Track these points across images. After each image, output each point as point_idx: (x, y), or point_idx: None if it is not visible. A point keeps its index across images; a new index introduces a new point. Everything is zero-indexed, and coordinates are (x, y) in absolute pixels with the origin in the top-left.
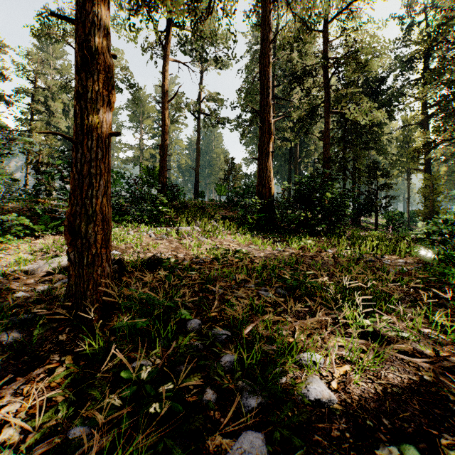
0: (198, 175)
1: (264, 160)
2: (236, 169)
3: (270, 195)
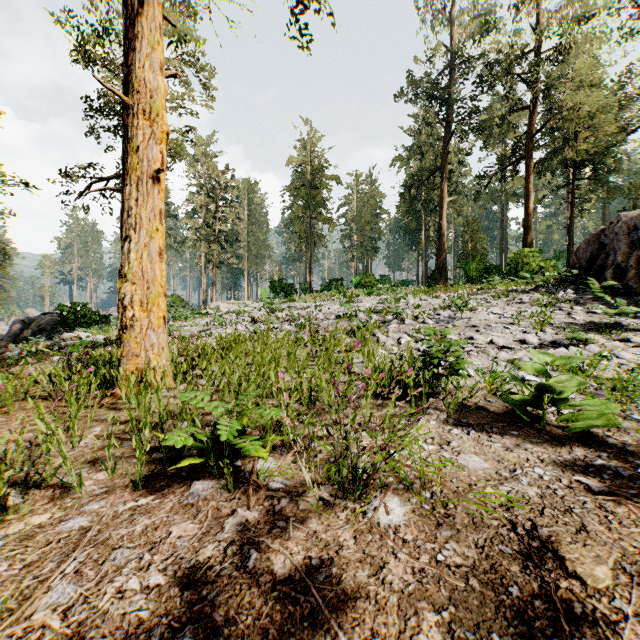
0: None
1: None
2: None
3: None
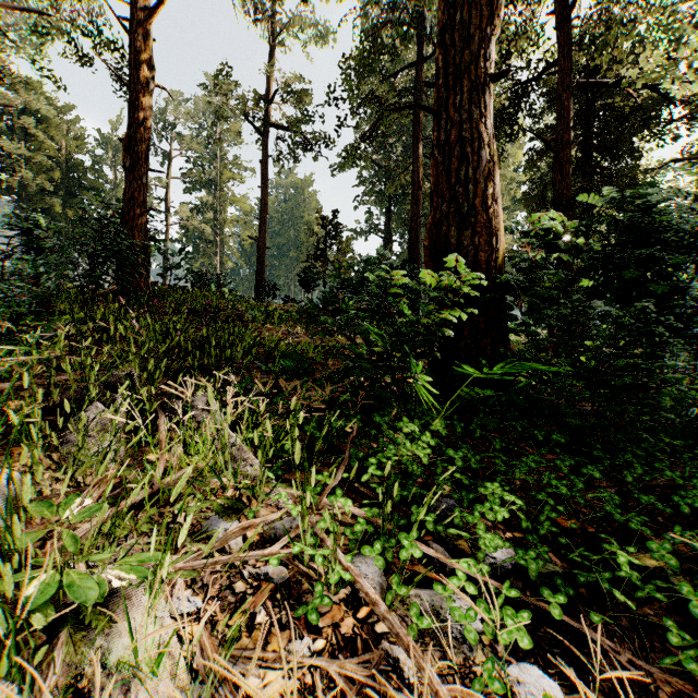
0: (264, 252)
1: (468, 108)
2: (341, 236)
3: (494, 262)
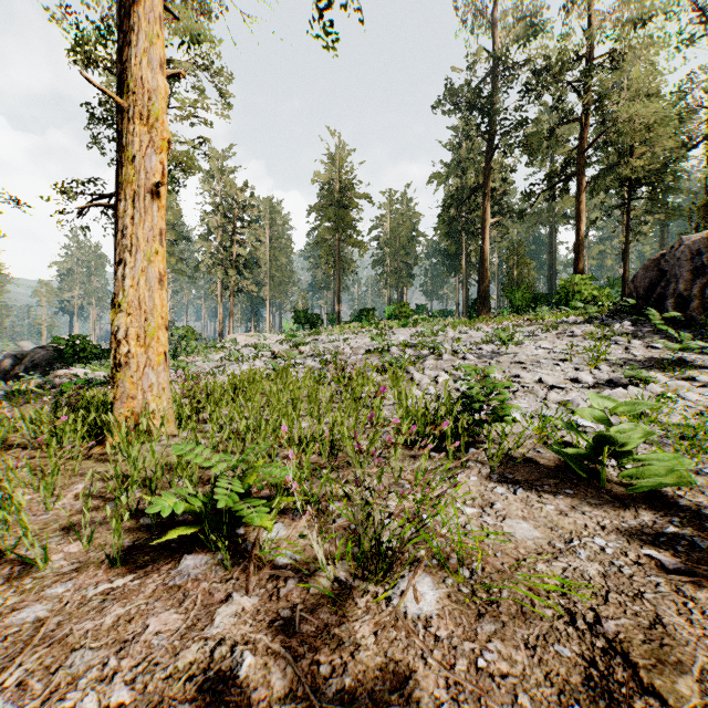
0: None
1: None
2: None
3: None
